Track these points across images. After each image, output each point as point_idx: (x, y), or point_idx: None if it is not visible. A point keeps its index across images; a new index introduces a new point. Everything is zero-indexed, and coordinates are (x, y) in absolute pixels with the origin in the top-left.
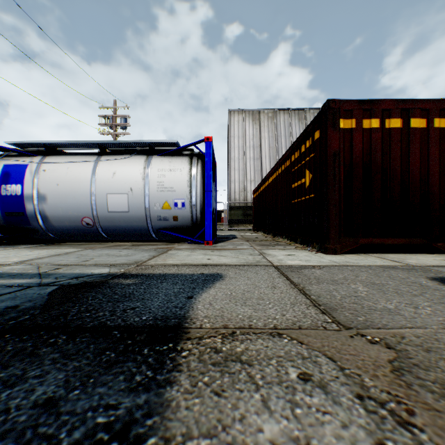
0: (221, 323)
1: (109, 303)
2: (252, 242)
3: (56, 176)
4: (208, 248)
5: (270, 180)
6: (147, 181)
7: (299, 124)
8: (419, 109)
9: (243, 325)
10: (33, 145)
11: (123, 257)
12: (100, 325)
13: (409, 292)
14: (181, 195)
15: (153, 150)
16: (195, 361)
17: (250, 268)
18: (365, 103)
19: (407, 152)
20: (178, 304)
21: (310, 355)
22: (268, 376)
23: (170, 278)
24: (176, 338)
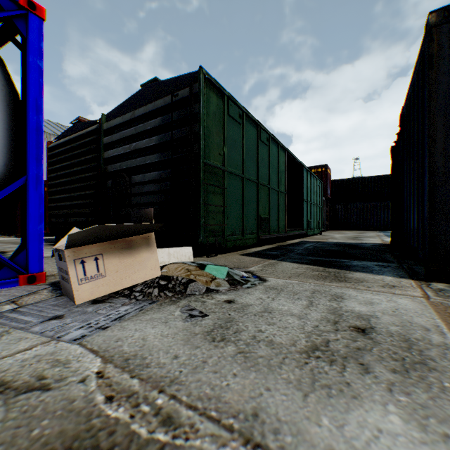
0: None
1: None
2: None
3: None
4: None
5: None
6: None
7: None
8: None
9: None
10: None
11: None
12: None
13: None
14: None
15: None
16: None
17: None
18: None
19: None
20: None
21: None
22: None
23: None
24: None
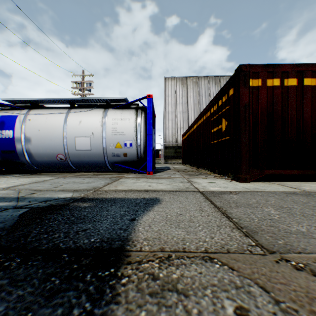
0: (158, 246)
1: (66, 225)
2: (182, 172)
3: (38, 124)
4: (149, 177)
5: (194, 127)
6: (104, 127)
7: (215, 87)
8: (310, 71)
9: (177, 248)
10: (21, 101)
11: (85, 184)
12: (53, 247)
13: (314, 215)
14: (129, 137)
15: (109, 105)
16: (133, 290)
17: (181, 193)
18: (268, 67)
19: (301, 104)
20: (122, 226)
21: (242, 284)
22: (204, 311)
23: (118, 202)
24: (117, 262)
